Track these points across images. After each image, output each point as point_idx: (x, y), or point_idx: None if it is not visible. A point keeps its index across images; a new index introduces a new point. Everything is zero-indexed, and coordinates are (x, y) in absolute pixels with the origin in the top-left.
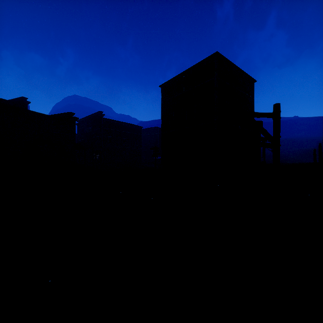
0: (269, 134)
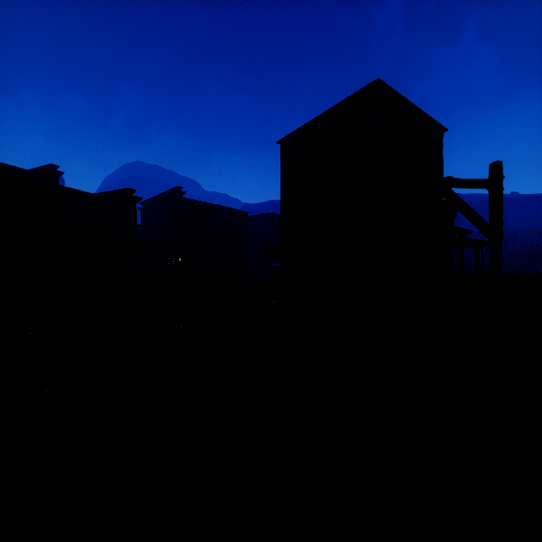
0: (482, 219)
